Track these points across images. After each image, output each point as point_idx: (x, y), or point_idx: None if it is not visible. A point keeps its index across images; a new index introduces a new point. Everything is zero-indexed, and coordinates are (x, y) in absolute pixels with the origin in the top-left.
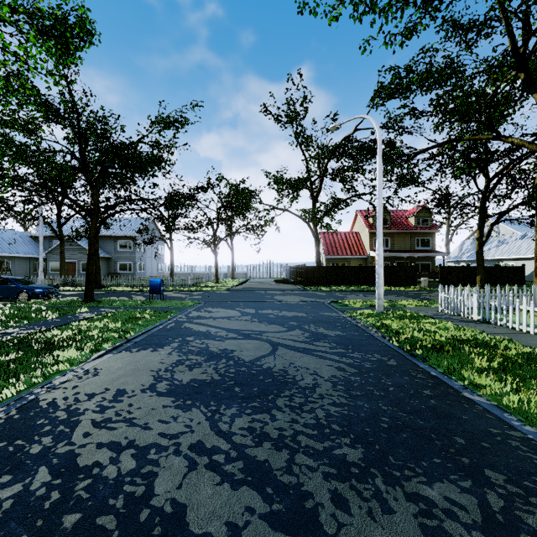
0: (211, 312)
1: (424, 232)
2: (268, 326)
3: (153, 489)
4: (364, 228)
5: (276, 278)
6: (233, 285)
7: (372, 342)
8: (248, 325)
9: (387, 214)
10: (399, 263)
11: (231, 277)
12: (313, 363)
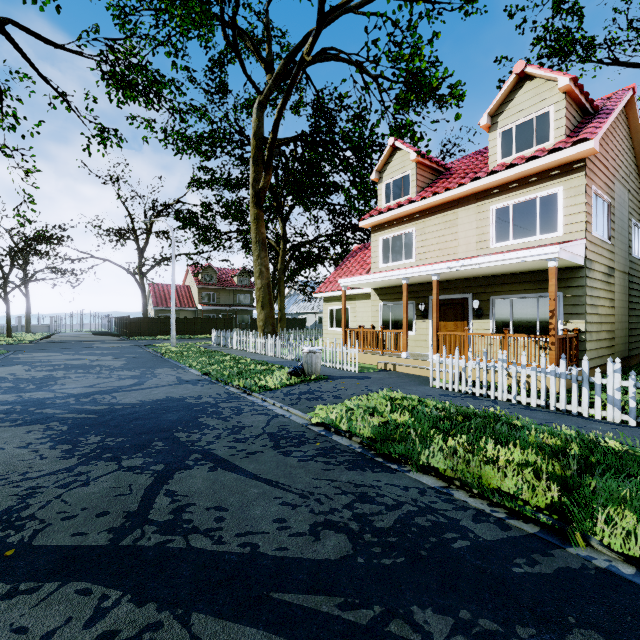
0: (31, 355)
1: (244, 289)
2: (89, 356)
3: (56, 376)
4: (194, 283)
5: (95, 331)
6: (36, 339)
7: (154, 356)
8: (72, 357)
9: (214, 272)
10: (225, 315)
11: (25, 331)
12: (115, 362)
